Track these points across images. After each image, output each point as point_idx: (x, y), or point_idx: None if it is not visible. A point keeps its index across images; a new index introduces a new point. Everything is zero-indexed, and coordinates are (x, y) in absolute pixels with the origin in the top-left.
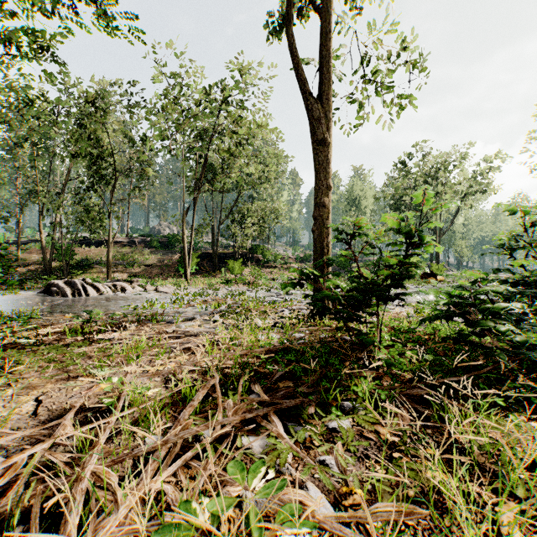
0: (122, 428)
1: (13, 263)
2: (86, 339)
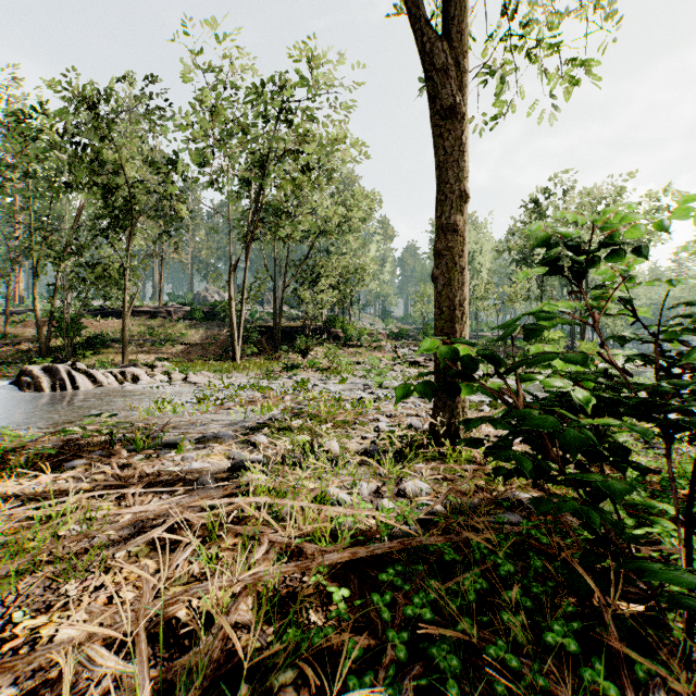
0: None
1: None
2: None
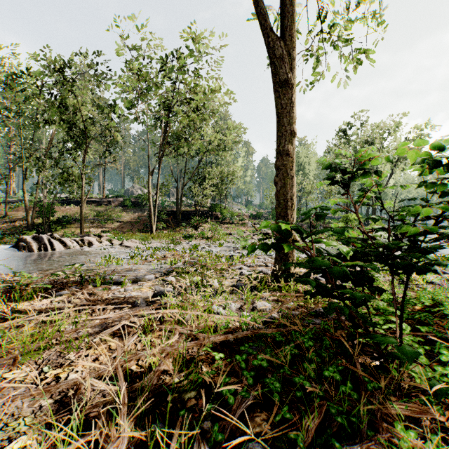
0: None
1: (1, 219)
2: None
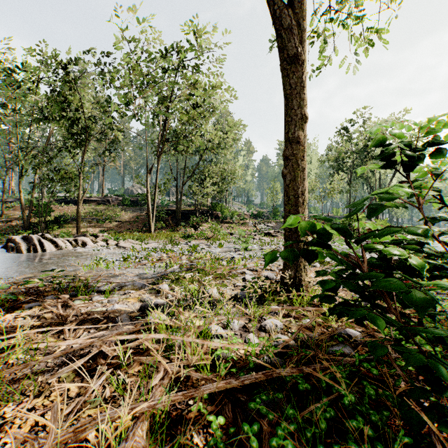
0: None
1: None
2: None
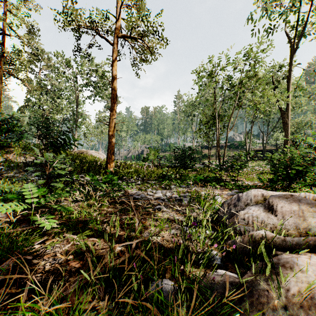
0: None
1: None
2: None
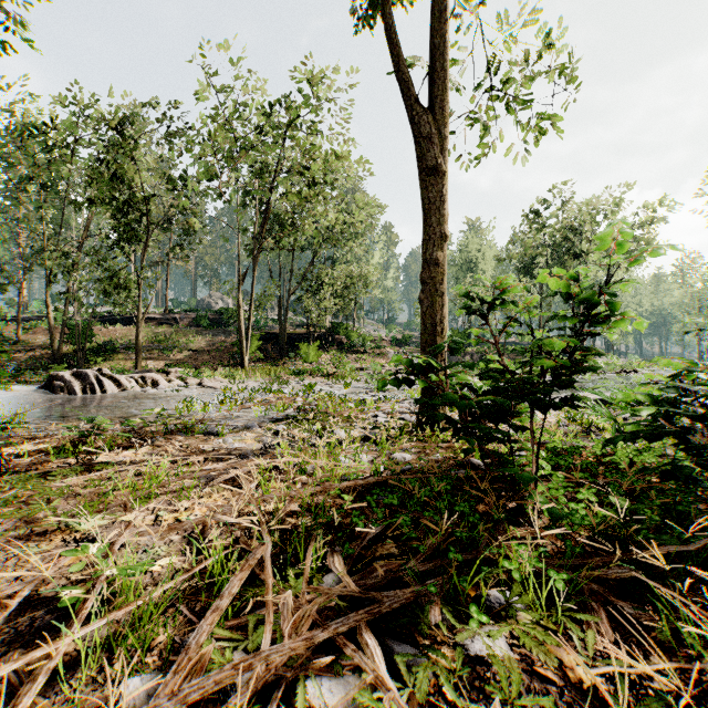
0: (82, 658)
1: (10, 346)
2: (78, 463)
